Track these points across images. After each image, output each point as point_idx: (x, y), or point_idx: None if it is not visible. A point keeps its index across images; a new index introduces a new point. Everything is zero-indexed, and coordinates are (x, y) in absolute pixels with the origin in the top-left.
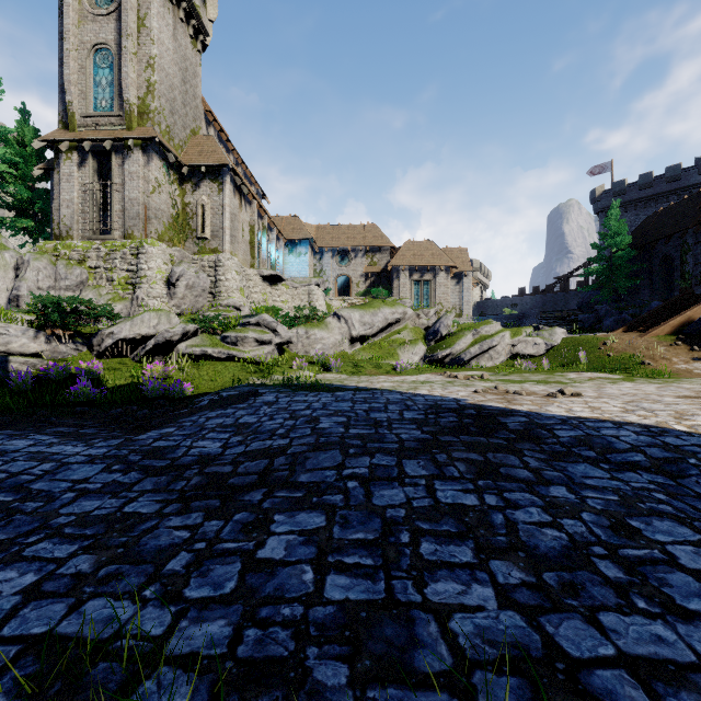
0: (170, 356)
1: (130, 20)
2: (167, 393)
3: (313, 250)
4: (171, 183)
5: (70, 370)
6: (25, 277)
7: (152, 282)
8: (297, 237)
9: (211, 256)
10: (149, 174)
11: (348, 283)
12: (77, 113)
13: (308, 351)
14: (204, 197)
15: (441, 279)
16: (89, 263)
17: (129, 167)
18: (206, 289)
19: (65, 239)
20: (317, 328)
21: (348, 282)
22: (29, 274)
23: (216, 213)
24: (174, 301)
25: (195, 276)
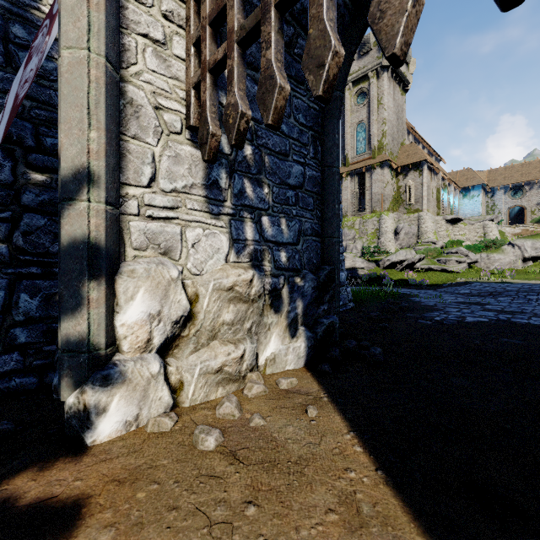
0: (412, 269)
1: (374, 105)
2: (417, 284)
3: (485, 190)
4: (392, 178)
5: (376, 274)
6: None
7: (387, 233)
8: (470, 184)
9: (415, 214)
10: (383, 178)
11: (522, 210)
12: (349, 158)
13: (488, 266)
14: (410, 181)
15: None
16: (355, 227)
17: (374, 177)
18: (414, 234)
19: (344, 217)
20: (495, 253)
21: (522, 209)
22: None
23: (417, 188)
24: (398, 242)
25: (409, 227)
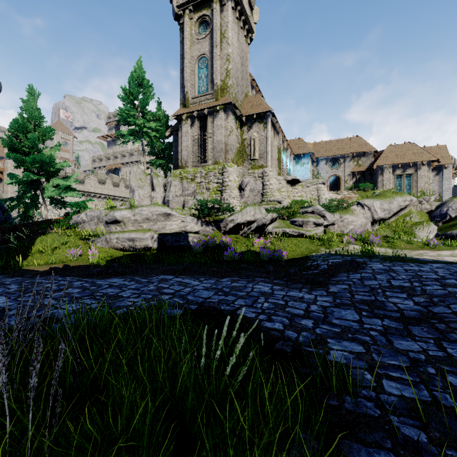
0: (262, 234)
1: (218, 36)
2: (272, 257)
3: (311, 160)
4: (237, 128)
5: (215, 242)
6: (170, 190)
7: (231, 188)
8: (302, 152)
9: (260, 170)
10: (227, 125)
11: (335, 181)
12: (189, 97)
13: (342, 230)
14: (254, 134)
15: (423, 172)
16: (196, 180)
17: (217, 122)
18: (260, 191)
19: (184, 168)
20: (347, 213)
21: (335, 180)
22: (172, 188)
23: (262, 142)
24: (243, 199)
25: (254, 183)
